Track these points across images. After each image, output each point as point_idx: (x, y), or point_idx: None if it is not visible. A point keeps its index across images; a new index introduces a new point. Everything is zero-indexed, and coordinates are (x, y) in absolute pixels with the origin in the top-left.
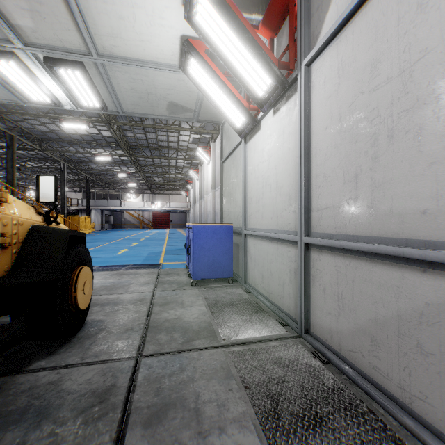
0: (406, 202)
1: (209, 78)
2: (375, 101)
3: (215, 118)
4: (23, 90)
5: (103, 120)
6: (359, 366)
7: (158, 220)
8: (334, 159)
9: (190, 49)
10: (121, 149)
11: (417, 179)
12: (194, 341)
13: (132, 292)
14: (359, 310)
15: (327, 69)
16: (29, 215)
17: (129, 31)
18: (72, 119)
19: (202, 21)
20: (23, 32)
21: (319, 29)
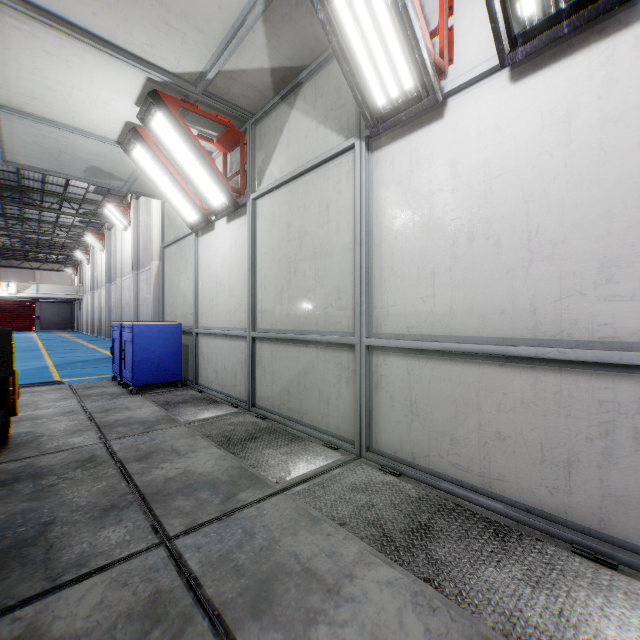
0: (301, 310)
1: (159, 170)
2: (290, 248)
3: (154, 192)
4: None
5: None
6: (283, 412)
7: (7, 316)
8: (270, 277)
9: (138, 138)
10: None
11: (304, 298)
12: (156, 426)
13: (48, 408)
14: (283, 377)
15: (267, 211)
16: None
17: (58, 100)
18: None
19: (158, 128)
20: None
21: (262, 178)
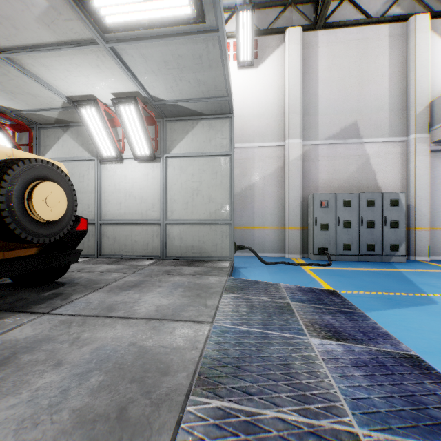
0: None
1: None
2: None
3: None
4: None
5: None
6: None
7: None
8: None
9: None
10: None
11: None
12: None
13: None
14: None
15: None
16: None
17: None
18: None
19: None
20: None
21: (45, 153)
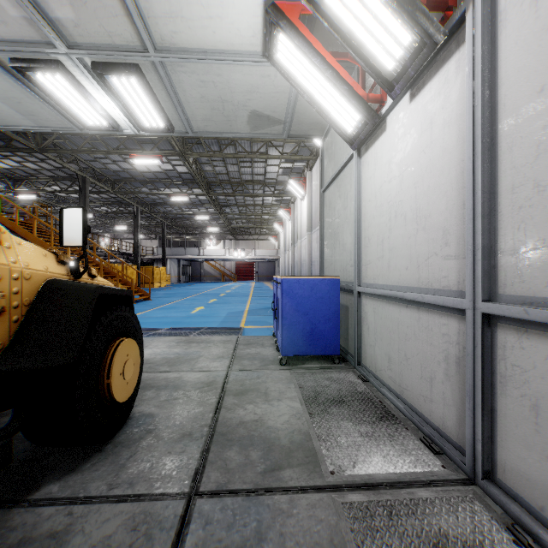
0: None
1: (306, 61)
2: None
3: (312, 131)
4: (76, 112)
5: (177, 152)
6: None
7: (241, 271)
8: None
9: (277, 18)
10: (198, 186)
11: None
12: (282, 469)
13: (199, 370)
14: None
15: None
16: (44, 264)
17: (192, 5)
18: (143, 154)
19: None
20: (65, 29)
21: None
